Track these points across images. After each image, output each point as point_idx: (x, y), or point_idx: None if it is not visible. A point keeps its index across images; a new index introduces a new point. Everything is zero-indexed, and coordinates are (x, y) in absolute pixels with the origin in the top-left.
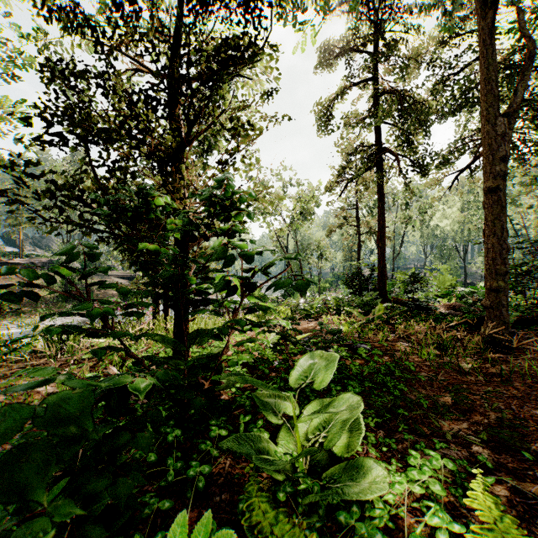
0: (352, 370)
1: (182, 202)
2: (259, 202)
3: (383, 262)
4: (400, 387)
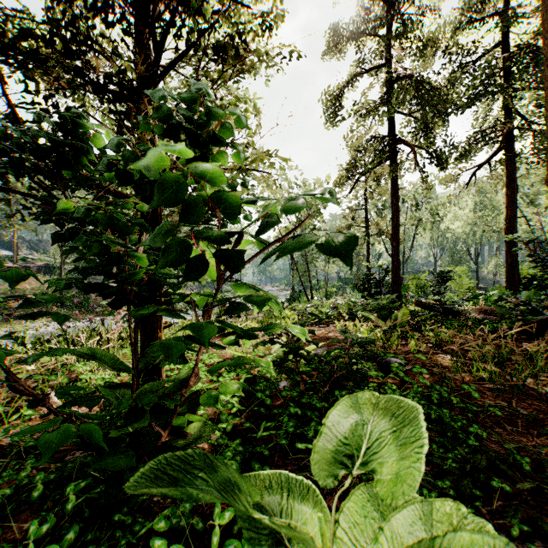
0: None
1: None
2: (259, 171)
3: (398, 263)
4: (474, 431)
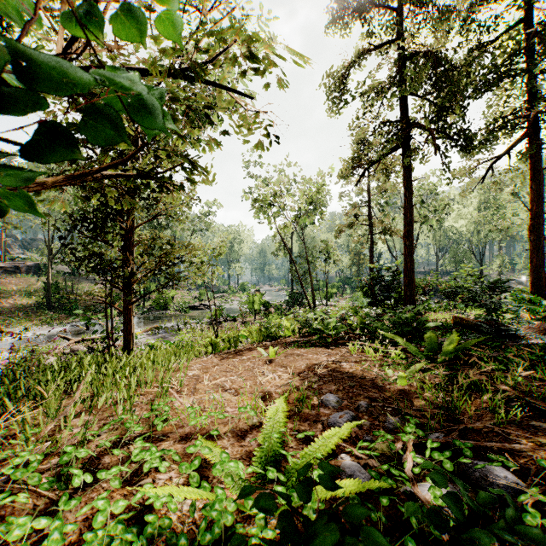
0: None
1: None
2: (229, 92)
3: (411, 265)
4: None
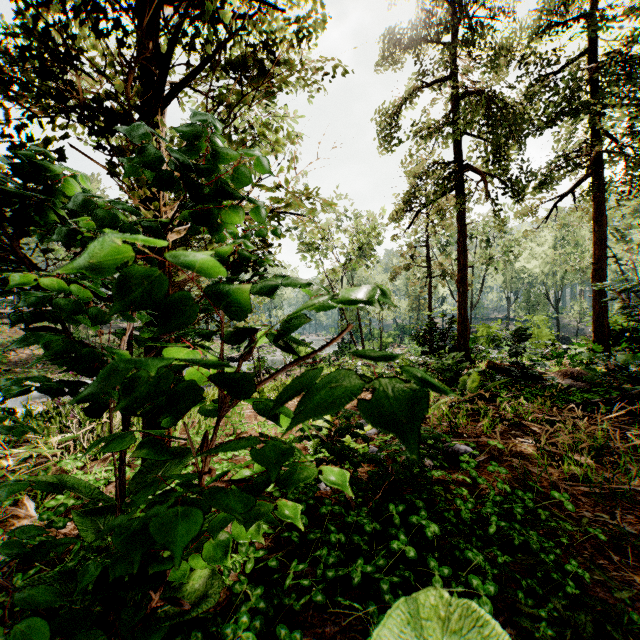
0: (461, 511)
1: (152, 204)
2: (295, 215)
3: (465, 312)
4: (572, 570)
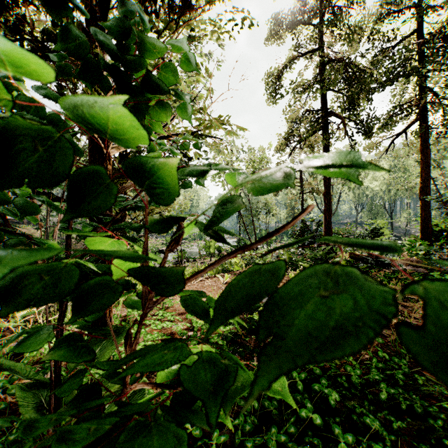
0: (351, 377)
1: None
2: (211, 137)
3: (329, 217)
4: None
